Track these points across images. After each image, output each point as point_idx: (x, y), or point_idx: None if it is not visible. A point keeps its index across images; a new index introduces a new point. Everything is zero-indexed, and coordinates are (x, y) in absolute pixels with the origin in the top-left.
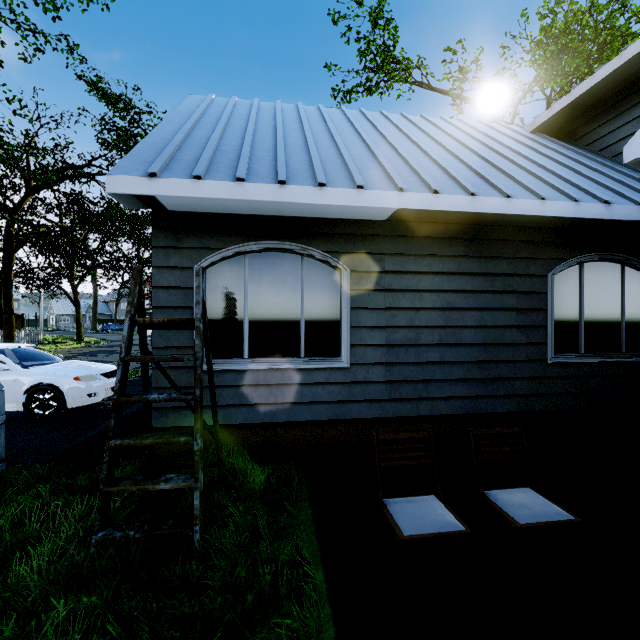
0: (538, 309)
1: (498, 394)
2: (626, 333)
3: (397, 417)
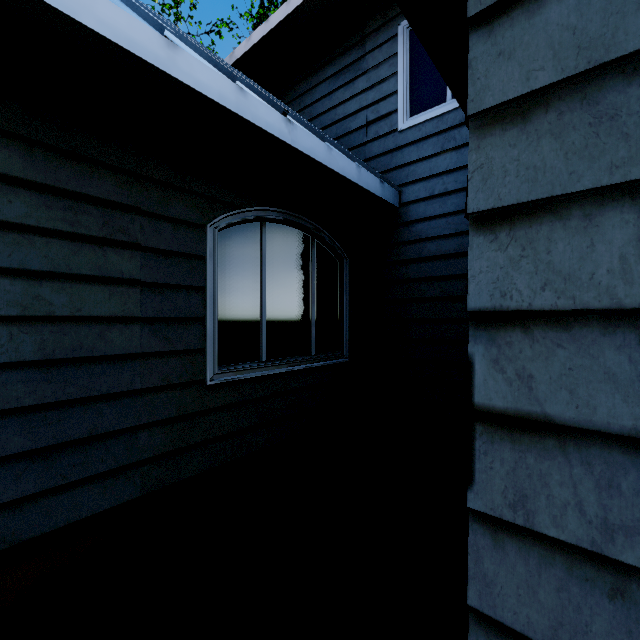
0: (189, 286)
1: (90, 474)
2: (317, 329)
3: None
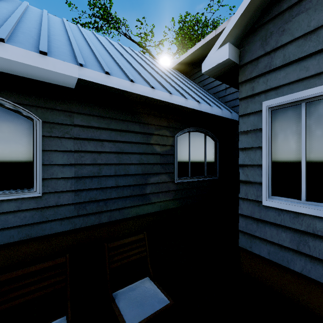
0: (170, 154)
1: (150, 202)
2: (206, 166)
3: (84, 227)
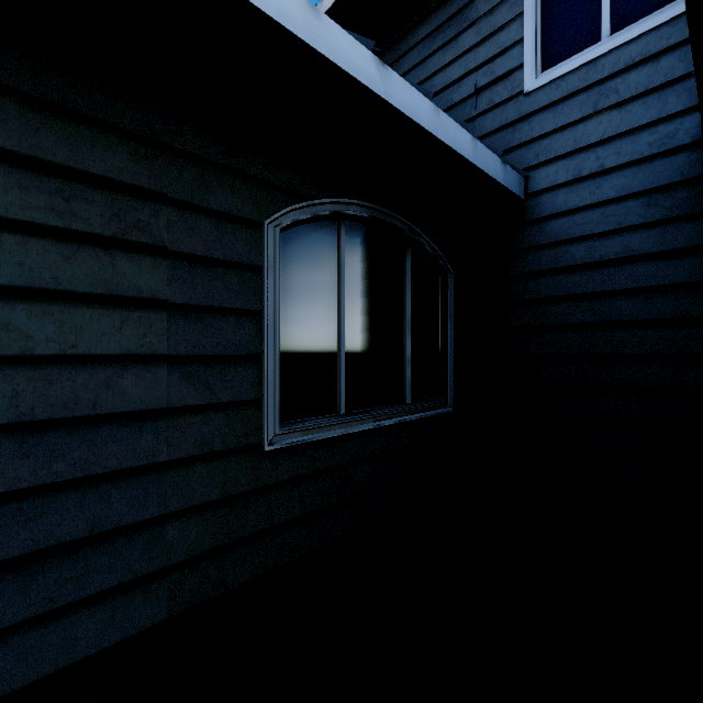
0: (239, 310)
1: (89, 593)
2: (412, 368)
3: None
